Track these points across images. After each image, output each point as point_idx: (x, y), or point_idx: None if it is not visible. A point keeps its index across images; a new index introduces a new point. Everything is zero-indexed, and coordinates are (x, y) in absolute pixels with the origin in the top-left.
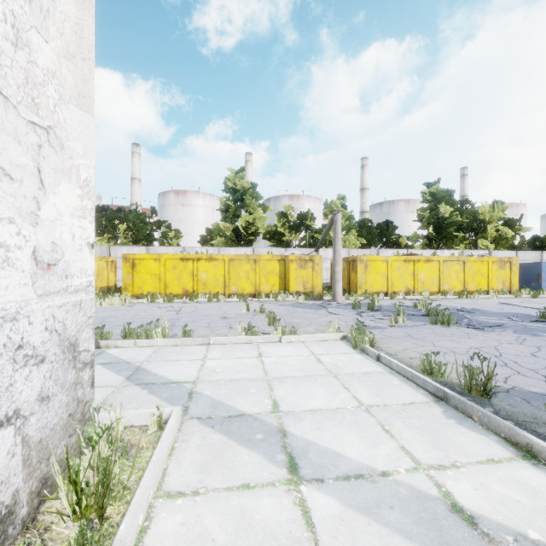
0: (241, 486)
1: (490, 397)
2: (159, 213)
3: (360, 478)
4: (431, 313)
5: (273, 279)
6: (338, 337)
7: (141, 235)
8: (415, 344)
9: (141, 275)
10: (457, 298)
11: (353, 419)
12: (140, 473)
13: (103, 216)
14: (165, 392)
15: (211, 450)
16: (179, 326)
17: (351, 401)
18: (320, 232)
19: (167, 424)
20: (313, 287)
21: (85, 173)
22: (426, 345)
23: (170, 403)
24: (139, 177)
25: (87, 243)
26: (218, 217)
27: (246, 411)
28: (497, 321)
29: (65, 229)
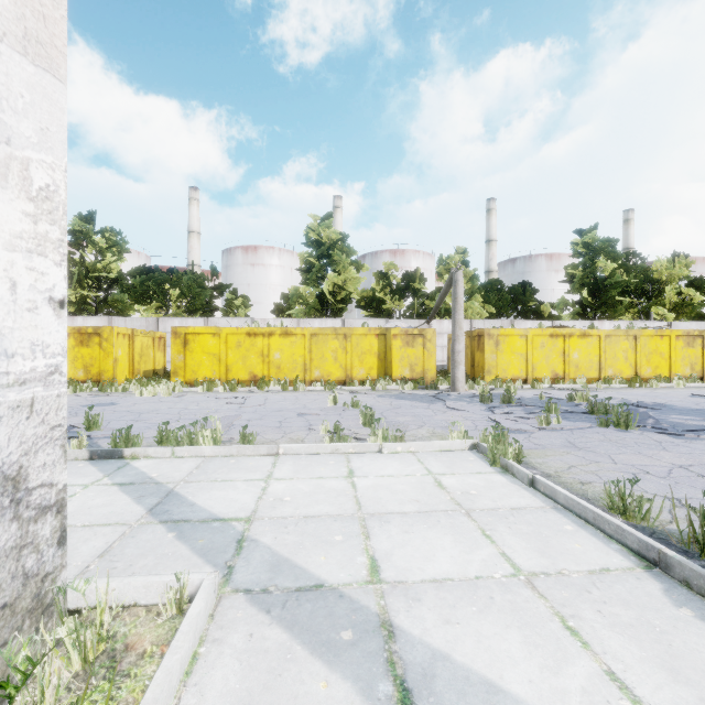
0: None
1: None
2: (223, 276)
3: None
4: (596, 410)
5: (370, 360)
6: (465, 446)
7: (198, 303)
8: (584, 458)
9: (195, 355)
10: (627, 387)
11: (508, 602)
12: None
13: (150, 279)
14: (202, 538)
15: (260, 664)
16: (239, 425)
17: (500, 563)
18: (432, 298)
19: (188, 610)
20: (424, 371)
21: (44, 177)
22: (601, 460)
23: (205, 558)
24: (198, 229)
25: (48, 299)
26: (299, 280)
27: (325, 579)
28: (698, 422)
29: None
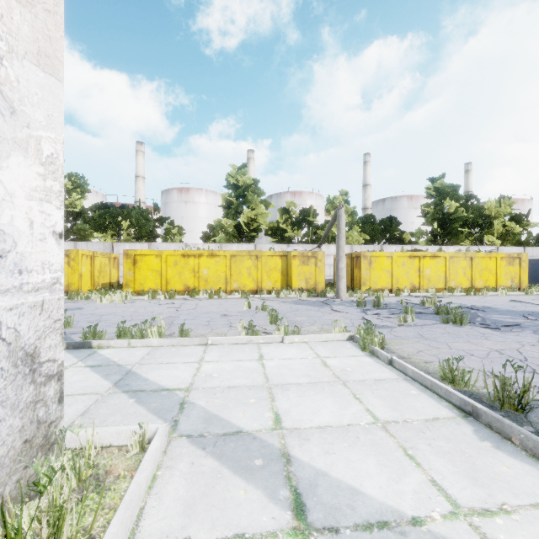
0: (234, 538)
1: (526, 413)
2: (162, 210)
3: (385, 527)
4: (441, 311)
5: (275, 275)
6: (344, 337)
7: (143, 231)
8: (429, 345)
9: (142, 271)
10: (465, 295)
11: (369, 439)
12: (110, 514)
13: (106, 213)
14: (154, 402)
15: (199, 481)
16: (177, 324)
17: (365, 415)
18: (322, 228)
19: (149, 447)
20: (316, 283)
21: (50, 148)
22: (441, 346)
23: (158, 415)
24: (143, 174)
25: (52, 232)
26: (221, 214)
27: (243, 427)
28: (513, 320)
29: (18, 214)
